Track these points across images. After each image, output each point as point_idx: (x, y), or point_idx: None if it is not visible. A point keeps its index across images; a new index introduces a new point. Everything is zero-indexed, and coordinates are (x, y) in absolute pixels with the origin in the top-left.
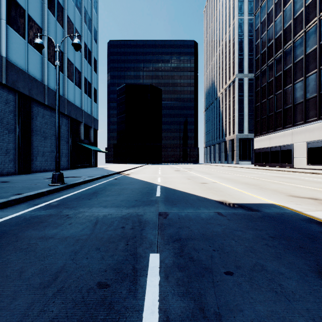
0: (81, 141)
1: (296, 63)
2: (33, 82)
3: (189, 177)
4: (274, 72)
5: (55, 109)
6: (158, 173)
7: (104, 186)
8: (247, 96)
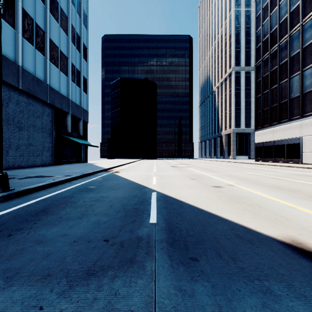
0: (68, 133)
1: (306, 48)
2: (2, 60)
3: (192, 176)
4: (279, 59)
5: (33, 96)
6: (153, 170)
7: (72, 193)
8: (244, 89)
